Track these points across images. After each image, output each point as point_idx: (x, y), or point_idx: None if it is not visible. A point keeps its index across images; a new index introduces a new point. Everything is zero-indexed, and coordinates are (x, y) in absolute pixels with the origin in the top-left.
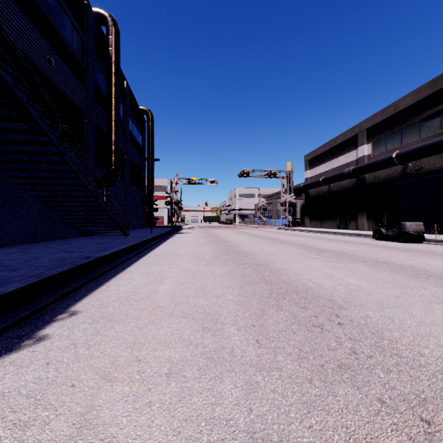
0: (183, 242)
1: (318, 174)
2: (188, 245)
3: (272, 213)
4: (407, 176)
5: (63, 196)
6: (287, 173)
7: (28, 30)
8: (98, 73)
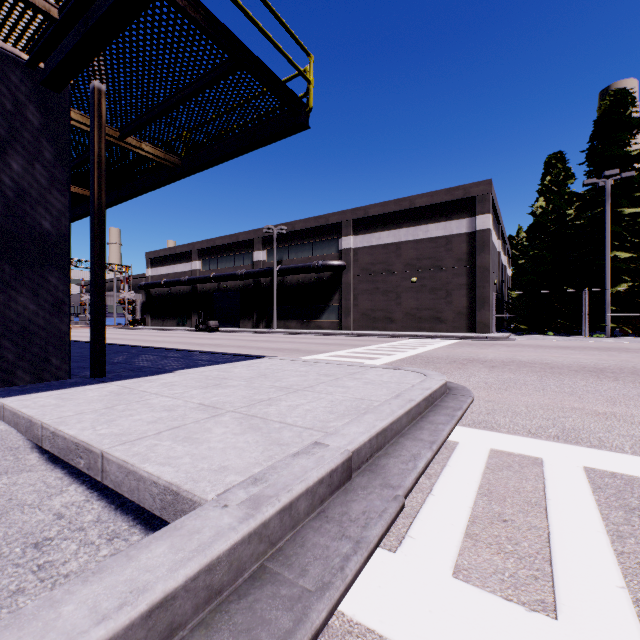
0: None
1: (161, 275)
2: None
3: None
4: (220, 290)
5: None
6: (126, 268)
7: None
8: None
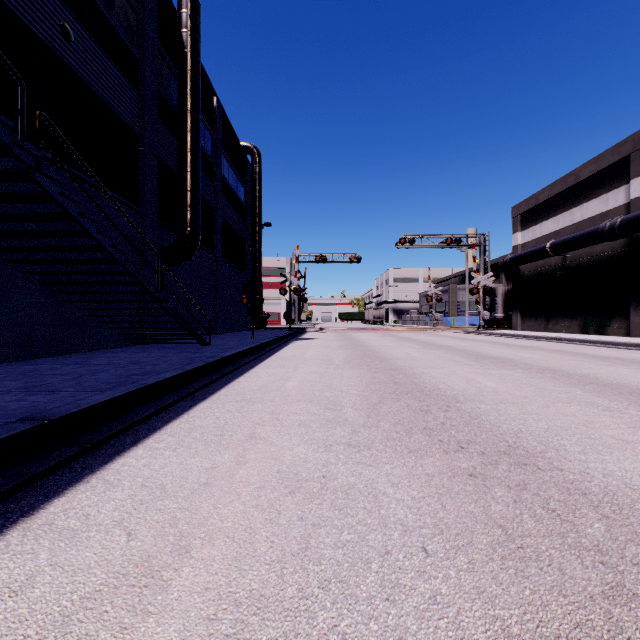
0: (301, 359)
1: (540, 238)
2: (310, 366)
3: (449, 307)
4: None
5: (76, 273)
6: (480, 238)
7: None
8: (166, 76)
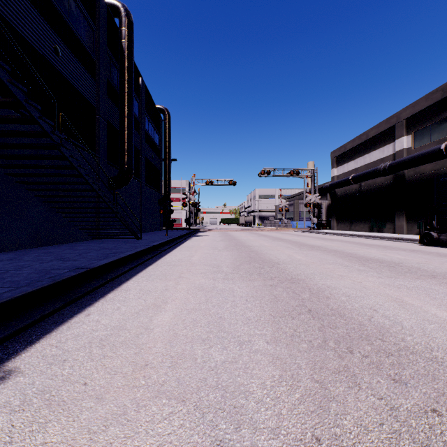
0: (198, 247)
1: (347, 172)
2: (204, 250)
3: (294, 215)
4: None
5: (67, 196)
6: (311, 171)
7: (31, 15)
8: (111, 68)
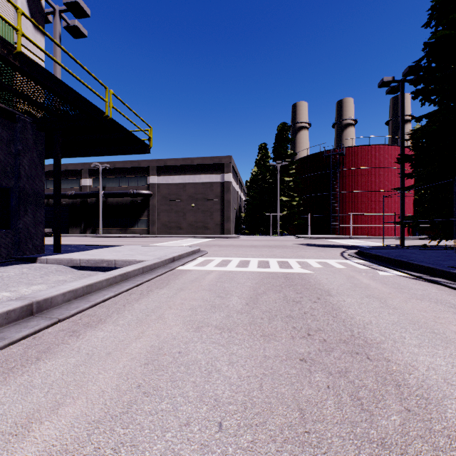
0: None
1: None
2: None
3: None
4: (50, 205)
5: None
6: None
7: None
8: None
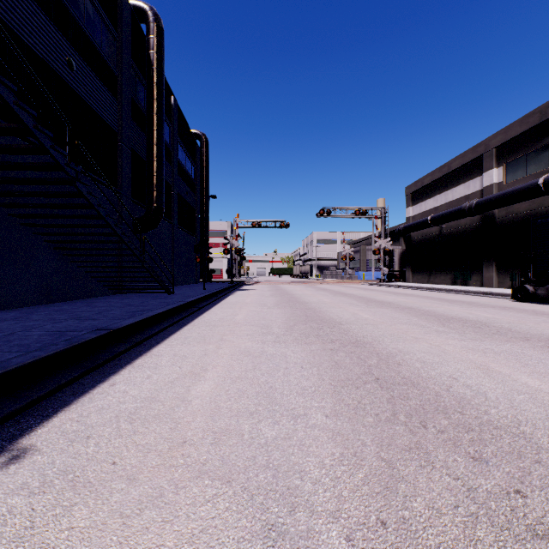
0: (243, 303)
1: (425, 212)
2: (250, 307)
3: (360, 264)
4: None
5: (84, 242)
6: (381, 211)
7: (39, 20)
8: (137, 85)
